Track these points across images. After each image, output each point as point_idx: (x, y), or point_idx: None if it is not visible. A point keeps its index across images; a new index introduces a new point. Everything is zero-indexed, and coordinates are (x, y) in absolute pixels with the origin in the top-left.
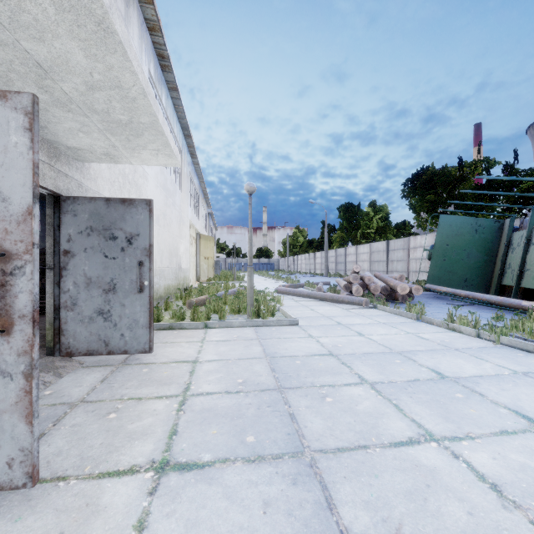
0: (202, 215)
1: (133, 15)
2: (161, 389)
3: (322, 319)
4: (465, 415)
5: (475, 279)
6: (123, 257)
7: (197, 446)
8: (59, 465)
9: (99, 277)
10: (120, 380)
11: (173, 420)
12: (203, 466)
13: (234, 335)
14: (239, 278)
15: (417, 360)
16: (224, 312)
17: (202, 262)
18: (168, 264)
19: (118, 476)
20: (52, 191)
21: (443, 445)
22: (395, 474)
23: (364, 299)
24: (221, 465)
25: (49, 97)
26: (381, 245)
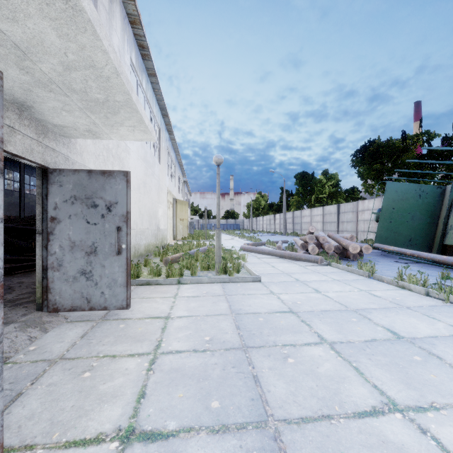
0: (178, 183)
1: (116, 10)
2: (134, 346)
3: (282, 276)
4: (426, 381)
5: (418, 239)
6: (103, 223)
7: (163, 412)
8: (29, 431)
9: (82, 241)
10: (98, 335)
11: (142, 381)
12: (167, 436)
13: (204, 290)
14: (210, 236)
15: (372, 319)
16: (195, 269)
17: (178, 223)
18: (148, 225)
19: (84, 445)
20: (40, 164)
21: (408, 416)
22: (362, 452)
23: (319, 258)
24: (185, 436)
25: (31, 78)
26: (333, 208)
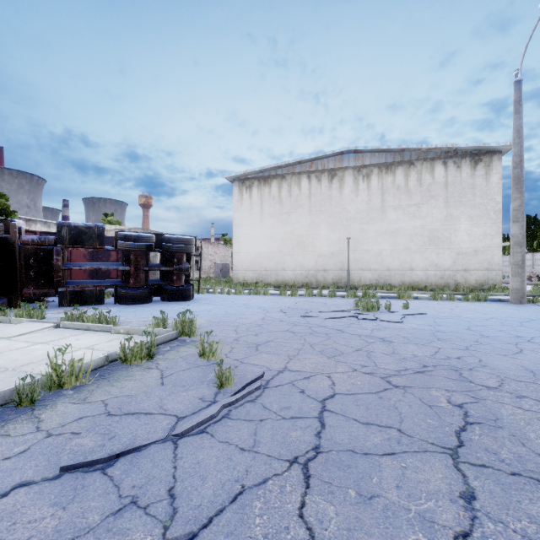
0: None
1: None
2: None
3: None
4: None
5: None
6: None
7: None
8: None
9: None
10: None
11: None
12: None
13: None
14: None
15: None
16: None
17: None
18: None
19: None
20: None
21: None
22: None
23: (538, 282)
24: None
25: None
26: None
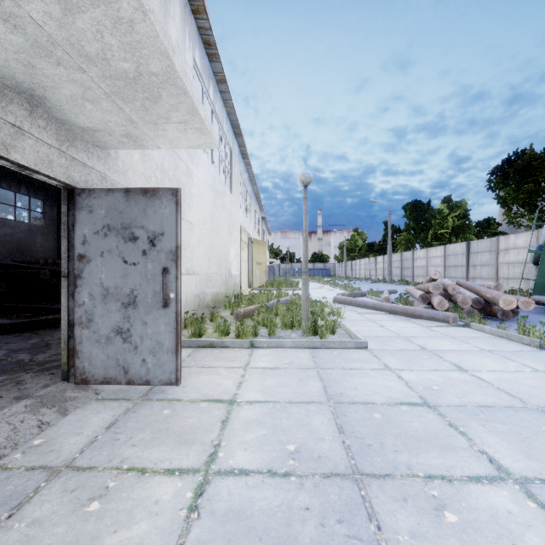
0: (254, 219)
1: None
2: (177, 452)
3: (398, 341)
4: None
5: None
6: (144, 262)
7: None
8: None
9: (117, 287)
10: (131, 427)
11: (177, 536)
12: None
13: (285, 359)
14: (293, 284)
15: None
16: (274, 327)
17: (254, 268)
18: (216, 270)
19: None
20: (64, 182)
21: None
22: None
23: (451, 315)
24: None
25: (24, 38)
26: (459, 247)
